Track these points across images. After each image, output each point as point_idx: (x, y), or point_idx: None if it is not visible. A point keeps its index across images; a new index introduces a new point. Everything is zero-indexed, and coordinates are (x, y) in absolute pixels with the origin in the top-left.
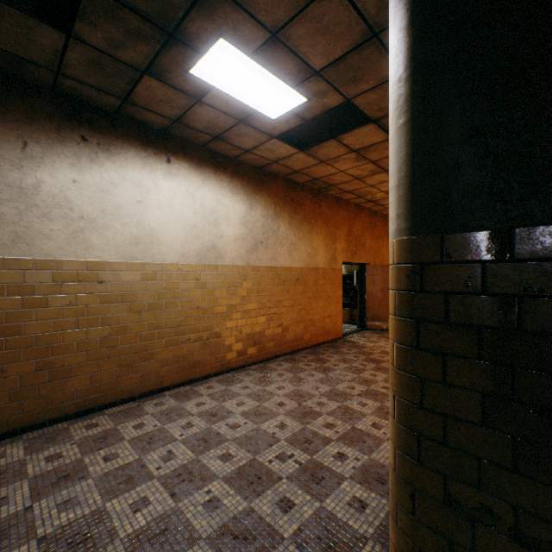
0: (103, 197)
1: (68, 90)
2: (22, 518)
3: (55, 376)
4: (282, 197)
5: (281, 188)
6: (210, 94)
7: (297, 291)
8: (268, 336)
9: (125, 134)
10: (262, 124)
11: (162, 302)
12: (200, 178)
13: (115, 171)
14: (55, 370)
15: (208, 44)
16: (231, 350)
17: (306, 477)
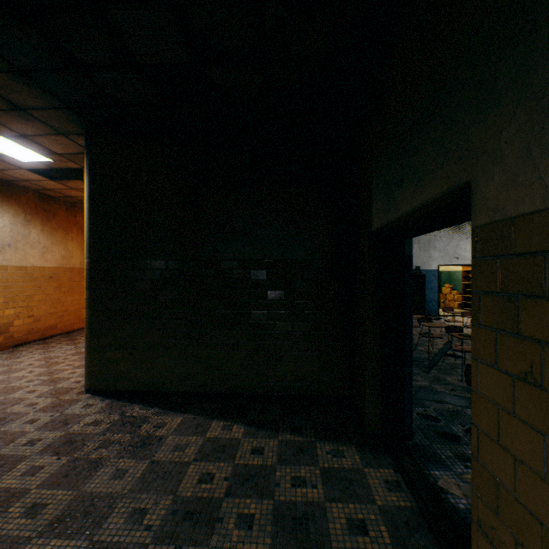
0: None
1: None
2: None
3: None
4: (34, 207)
5: (33, 199)
6: None
7: (52, 286)
8: (18, 326)
9: None
10: (13, 161)
11: None
12: None
13: None
14: None
15: None
16: None
17: (48, 382)
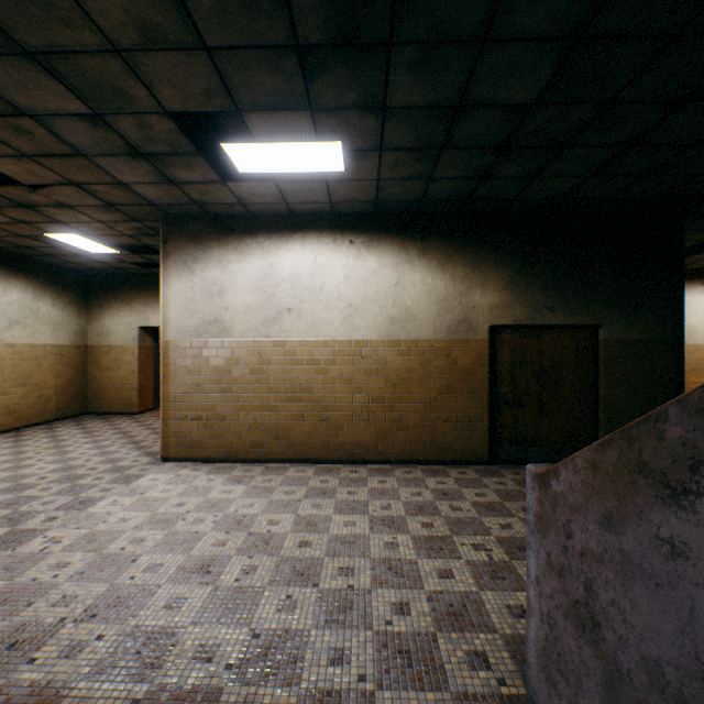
0: None
1: None
2: None
3: None
4: None
5: None
6: None
7: None
8: None
9: None
10: None
11: (697, 367)
12: None
13: None
14: None
15: None
16: None
17: None
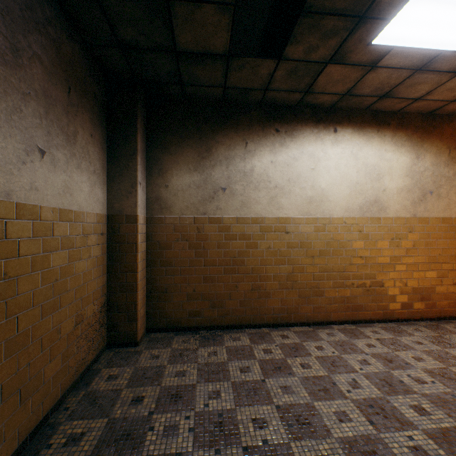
0: (288, 170)
1: (269, 99)
2: (261, 386)
3: (261, 295)
4: None
5: None
6: (386, 56)
7: None
8: (439, 294)
9: (302, 119)
10: (446, 63)
11: (329, 250)
12: (362, 139)
13: (295, 149)
14: (261, 291)
15: (399, 6)
16: (394, 301)
17: None
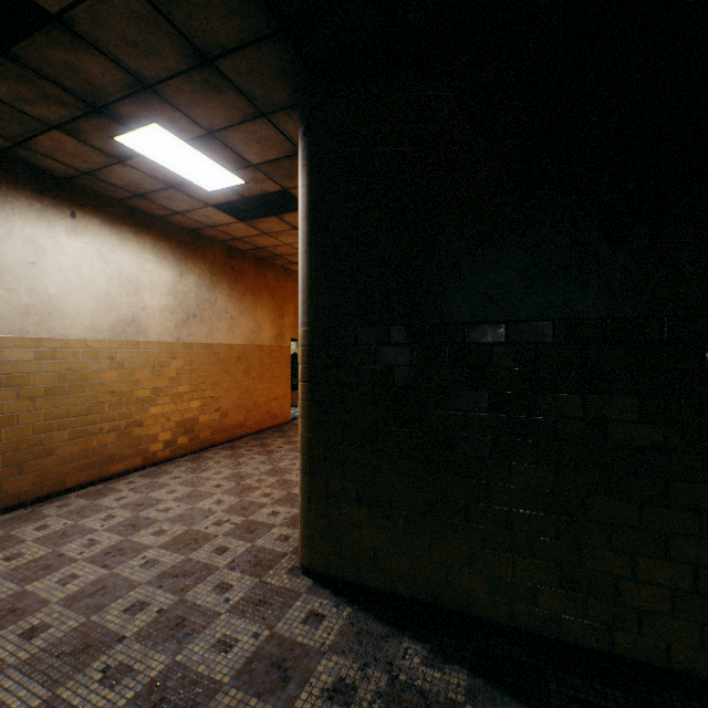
0: None
1: None
2: None
3: None
4: (220, 264)
5: (219, 254)
6: (136, 159)
7: (239, 371)
8: (204, 423)
9: (12, 179)
10: (197, 193)
11: (65, 385)
12: (116, 239)
13: None
14: None
15: (140, 124)
16: (157, 440)
17: (241, 531)
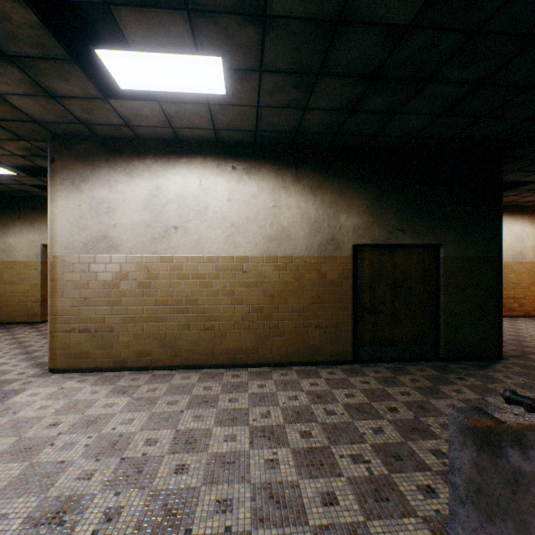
0: None
1: None
2: None
3: None
4: None
5: None
6: None
7: None
8: None
9: None
10: None
11: None
12: (513, 221)
13: None
14: None
15: None
16: (529, 306)
17: None
